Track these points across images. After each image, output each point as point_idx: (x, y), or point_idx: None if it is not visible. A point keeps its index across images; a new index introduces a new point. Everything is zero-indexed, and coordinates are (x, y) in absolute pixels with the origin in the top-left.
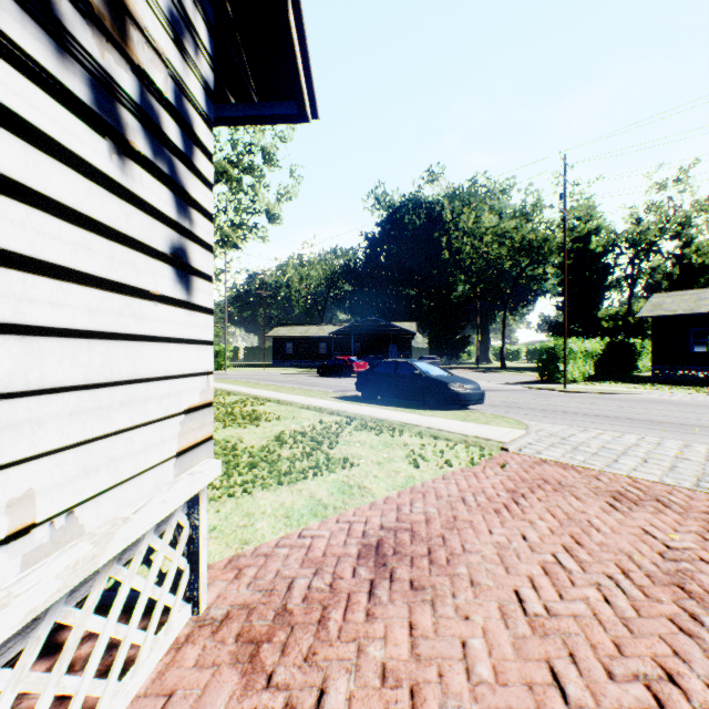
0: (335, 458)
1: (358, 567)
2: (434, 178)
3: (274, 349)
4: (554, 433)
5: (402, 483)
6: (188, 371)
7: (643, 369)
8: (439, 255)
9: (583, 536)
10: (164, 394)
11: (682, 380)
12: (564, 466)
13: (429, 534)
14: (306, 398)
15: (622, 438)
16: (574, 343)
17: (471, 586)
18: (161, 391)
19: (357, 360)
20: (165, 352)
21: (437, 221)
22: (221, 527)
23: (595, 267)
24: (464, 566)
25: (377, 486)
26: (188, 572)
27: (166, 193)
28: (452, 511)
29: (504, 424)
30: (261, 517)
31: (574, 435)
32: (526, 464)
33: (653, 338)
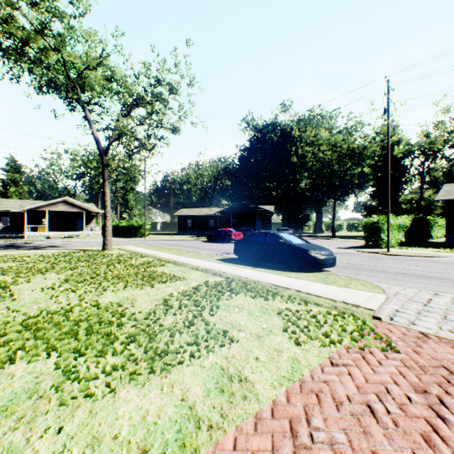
0: (214, 329)
1: None
2: (286, 109)
3: (179, 223)
4: (412, 298)
5: (288, 372)
6: None
7: (434, 237)
8: (289, 160)
9: None
10: None
11: None
12: (452, 345)
13: None
14: (196, 260)
15: None
16: (391, 219)
17: None
18: None
19: (234, 231)
20: None
21: (287, 137)
22: None
23: (397, 167)
24: None
25: (260, 379)
26: None
27: None
28: (367, 439)
29: (362, 288)
30: (109, 451)
31: (432, 301)
32: (410, 340)
33: (446, 215)
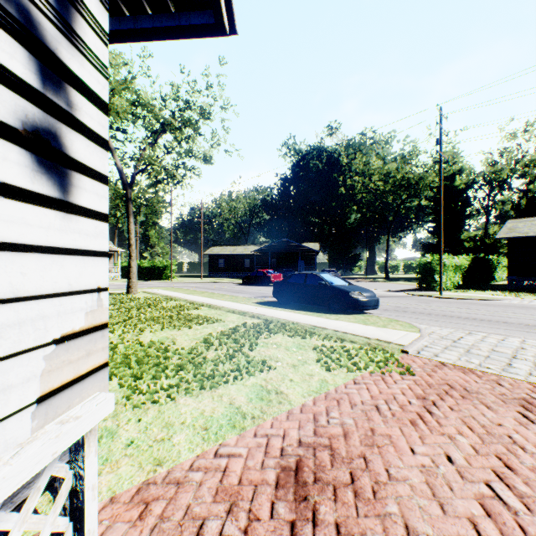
0: (254, 360)
1: (276, 502)
2: (333, 132)
3: (209, 264)
4: (445, 336)
5: (317, 388)
6: (62, 289)
7: (498, 279)
8: (336, 191)
9: (511, 458)
10: (9, 323)
11: (532, 288)
12: (463, 370)
13: (349, 453)
14: (232, 303)
15: (505, 341)
16: (446, 259)
17: (407, 535)
18: (1, 319)
19: (273, 272)
20: (11, 265)
21: (335, 165)
22: (137, 442)
23: (458, 200)
24: (394, 502)
25: (293, 392)
26: (71, 532)
27: (14, 45)
28: (368, 422)
29: (399, 328)
30: (180, 429)
31: (463, 338)
32: (428, 368)
33: (508, 255)
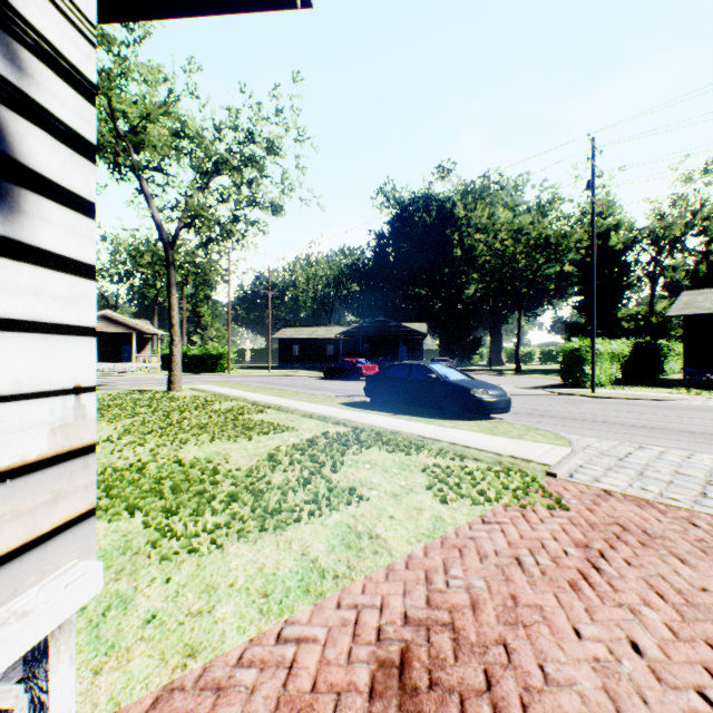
0: (338, 487)
1: None
2: (445, 174)
3: (280, 351)
4: (606, 452)
5: (428, 530)
6: (1, 390)
7: (669, 372)
8: (450, 253)
9: None
10: None
11: None
12: (638, 502)
13: (481, 637)
14: (309, 404)
15: (692, 458)
16: (600, 344)
17: None
18: None
19: (365, 362)
20: None
21: (448, 218)
22: (162, 616)
23: (614, 265)
24: None
25: (394, 535)
26: None
27: None
28: (507, 585)
29: (541, 439)
30: (227, 595)
31: (632, 455)
32: (587, 498)
33: (684, 338)
